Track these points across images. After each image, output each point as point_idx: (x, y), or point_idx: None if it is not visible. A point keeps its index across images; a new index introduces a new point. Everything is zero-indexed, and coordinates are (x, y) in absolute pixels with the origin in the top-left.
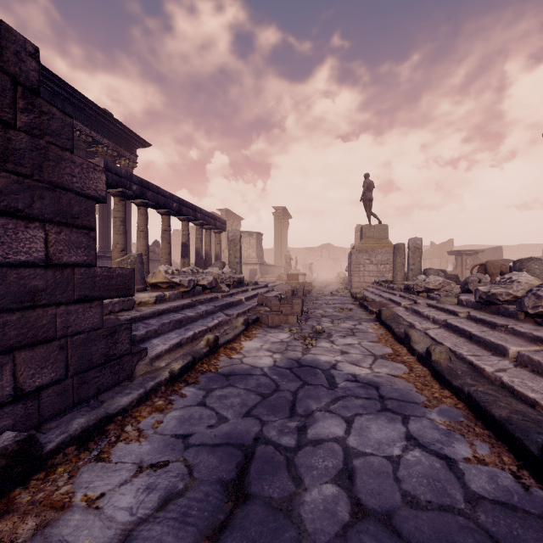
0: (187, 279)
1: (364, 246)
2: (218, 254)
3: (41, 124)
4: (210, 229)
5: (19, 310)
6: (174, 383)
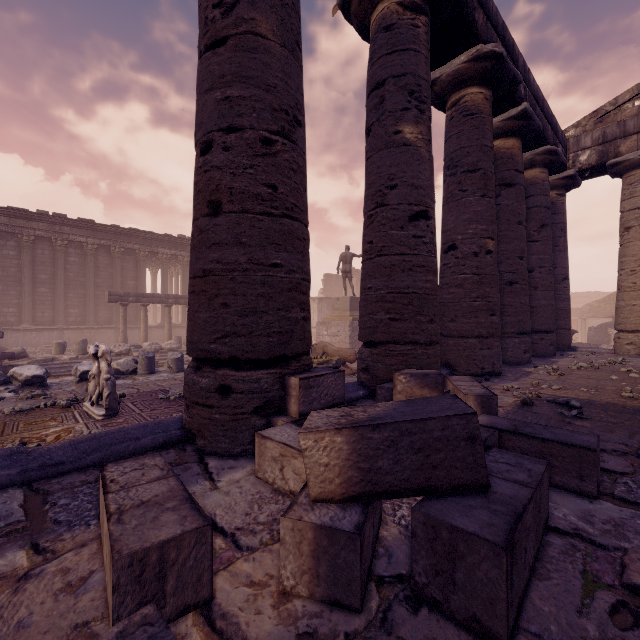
0: None
1: (328, 318)
2: None
3: None
4: None
5: None
6: None
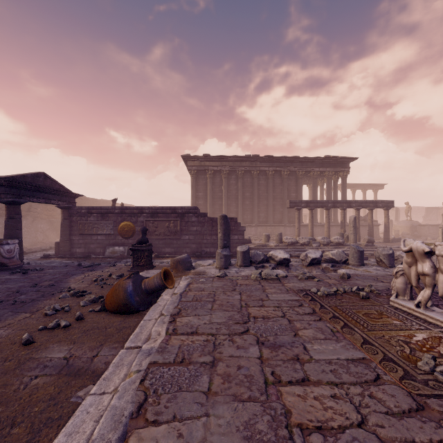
0: (288, 241)
1: None
2: (385, 224)
3: (237, 225)
4: (371, 209)
5: (235, 244)
6: None
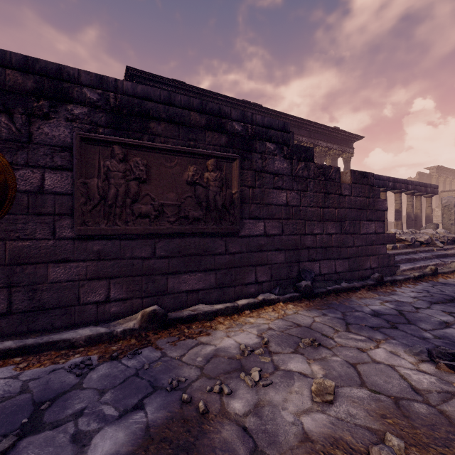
0: (410, 237)
1: None
2: (428, 216)
3: (374, 194)
4: (421, 195)
5: (370, 245)
6: (415, 280)
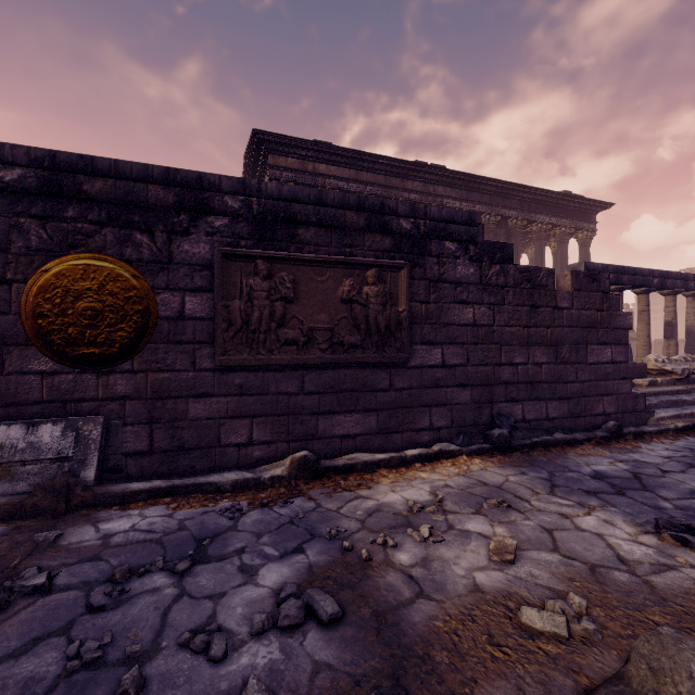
0: (680, 368)
1: None
2: None
3: (610, 304)
4: None
5: (604, 380)
6: (678, 433)
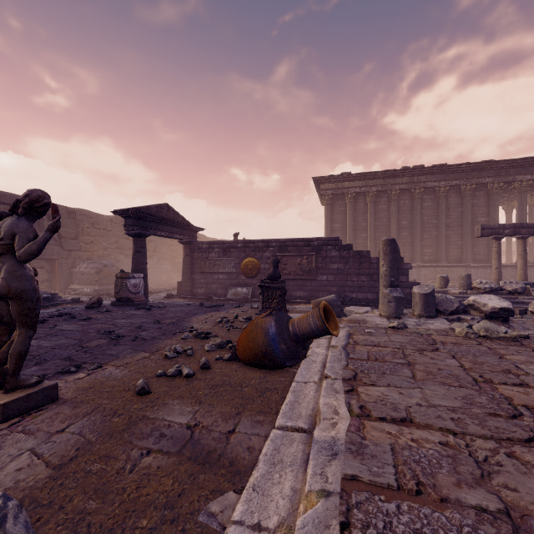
0: (484, 286)
1: None
2: None
3: None
4: None
5: None
6: None
